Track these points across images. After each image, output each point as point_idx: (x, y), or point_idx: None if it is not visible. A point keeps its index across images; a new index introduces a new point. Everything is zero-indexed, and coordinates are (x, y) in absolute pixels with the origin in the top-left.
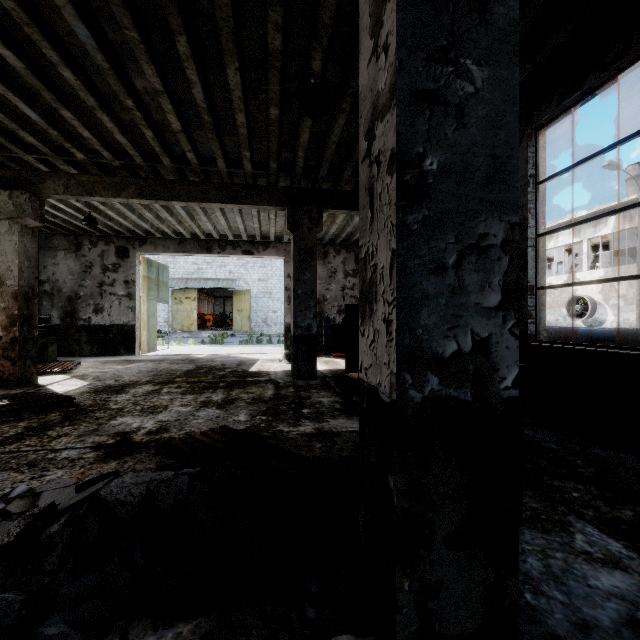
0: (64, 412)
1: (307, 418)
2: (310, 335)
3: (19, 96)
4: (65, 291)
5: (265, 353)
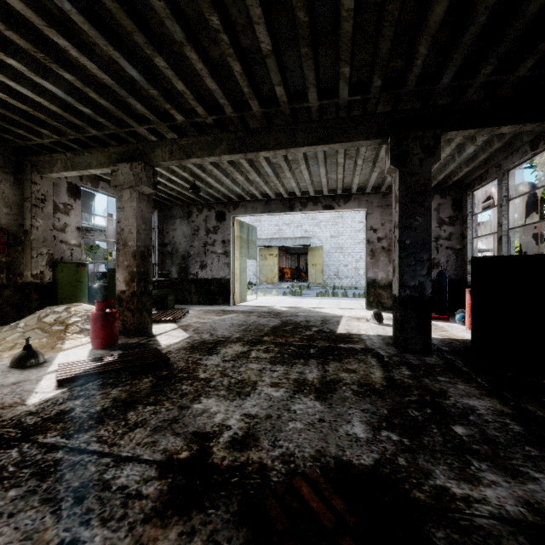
0: (156, 377)
1: (478, 456)
2: (422, 297)
3: (119, 50)
4: (180, 251)
5: (345, 308)
